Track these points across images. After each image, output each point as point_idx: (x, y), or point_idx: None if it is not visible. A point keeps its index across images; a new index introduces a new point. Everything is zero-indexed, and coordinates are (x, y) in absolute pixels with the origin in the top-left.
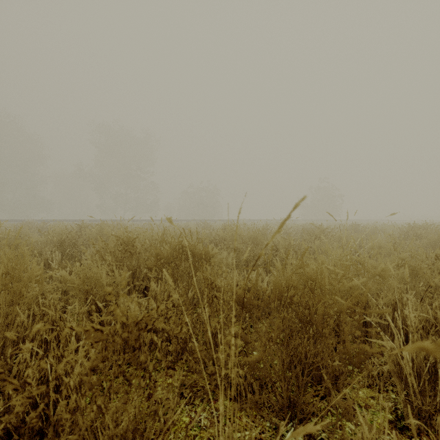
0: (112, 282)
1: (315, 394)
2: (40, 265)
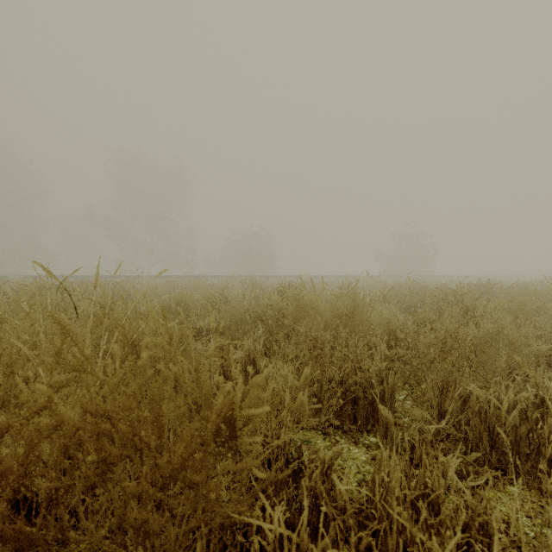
0: None
1: None
2: None
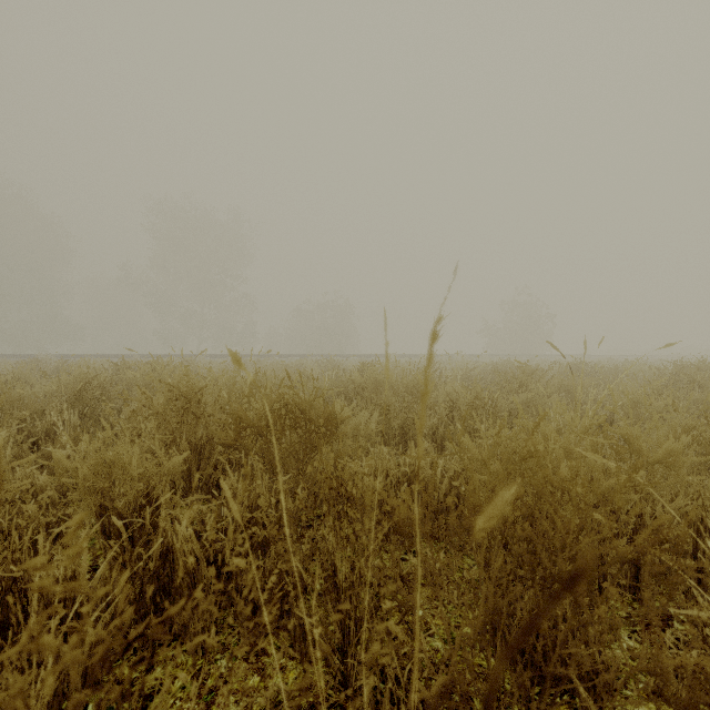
0: (152, 472)
1: None
2: (39, 434)
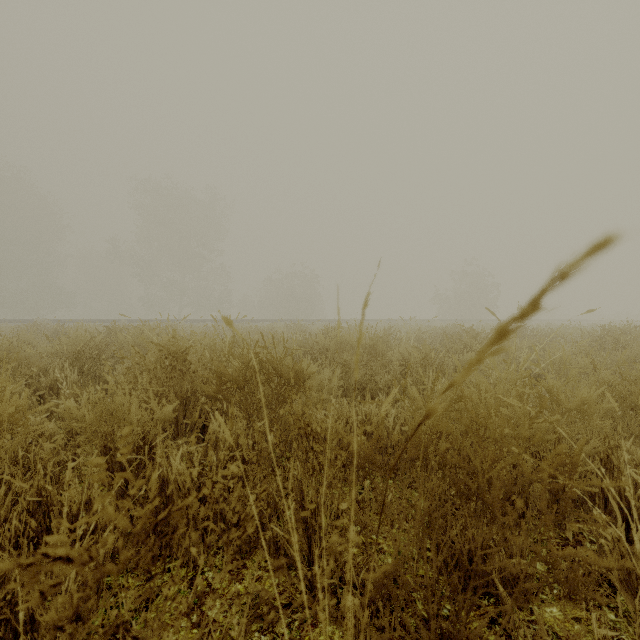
0: (147, 419)
1: (480, 613)
2: (44, 388)
